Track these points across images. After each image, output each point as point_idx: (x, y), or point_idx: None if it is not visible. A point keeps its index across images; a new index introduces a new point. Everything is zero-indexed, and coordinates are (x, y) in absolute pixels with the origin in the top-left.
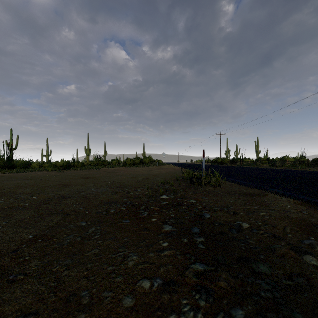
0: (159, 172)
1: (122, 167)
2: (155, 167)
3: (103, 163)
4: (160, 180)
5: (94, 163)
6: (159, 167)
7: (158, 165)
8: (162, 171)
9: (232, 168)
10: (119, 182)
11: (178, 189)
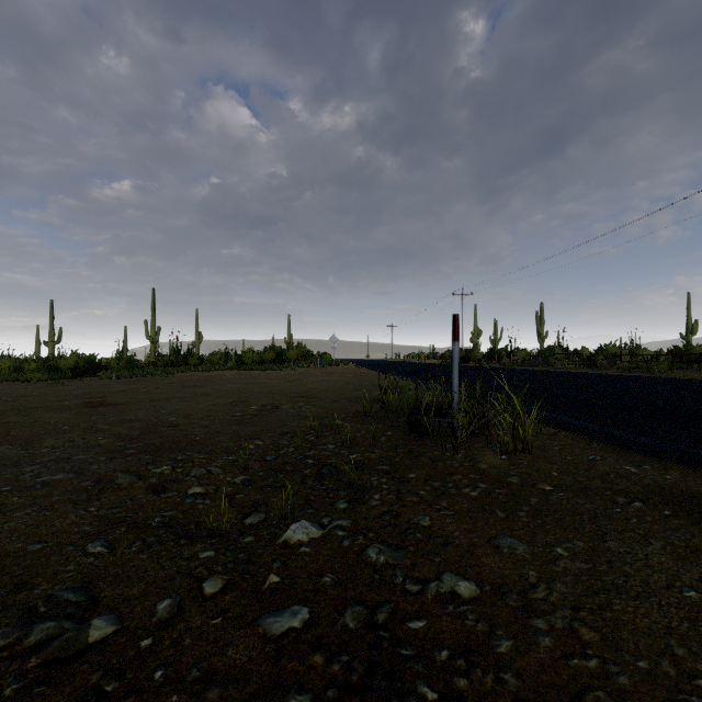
0: (316, 385)
1: (232, 370)
2: (313, 370)
3: (187, 361)
4: (313, 413)
5: (164, 361)
6: (321, 370)
7: (321, 366)
8: (325, 382)
9: (500, 373)
10: (178, 424)
11: (370, 460)
